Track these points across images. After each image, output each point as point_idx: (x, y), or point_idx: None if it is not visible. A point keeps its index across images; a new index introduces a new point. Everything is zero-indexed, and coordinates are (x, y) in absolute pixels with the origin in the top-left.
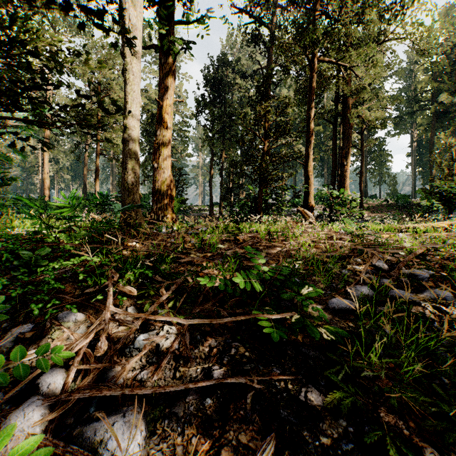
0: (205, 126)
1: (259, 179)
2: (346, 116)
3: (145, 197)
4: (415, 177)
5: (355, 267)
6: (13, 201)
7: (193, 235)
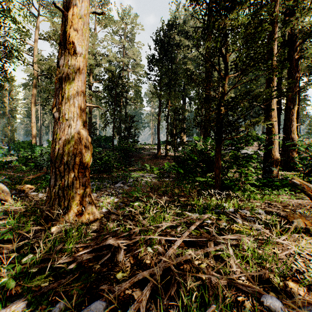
0: (153, 81)
1: (217, 130)
2: (293, 59)
3: (109, 138)
4: None
5: None
6: None
7: None
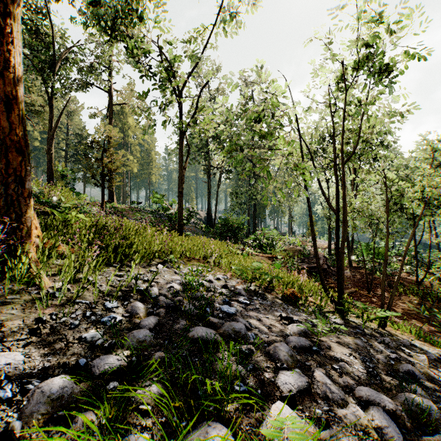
0: None
1: None
2: None
3: None
4: None
5: None
6: None
7: None
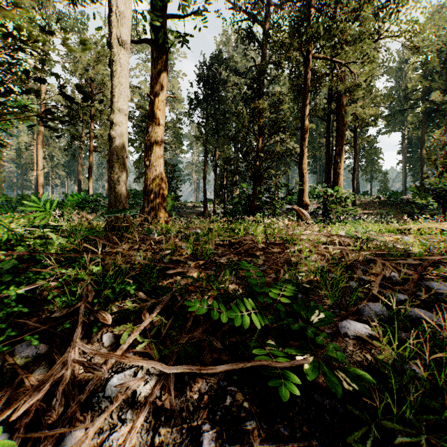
0: (199, 123)
1: (254, 177)
2: (340, 114)
3: (140, 193)
4: (405, 174)
5: (363, 278)
6: (5, 198)
7: (184, 240)
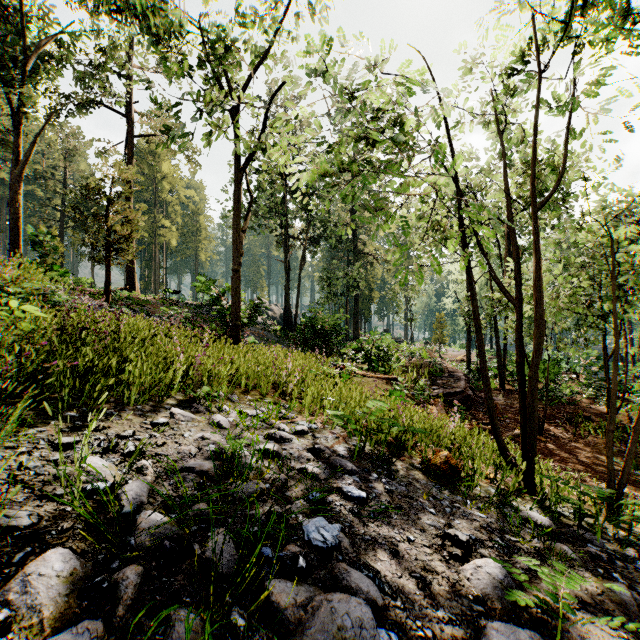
0: None
1: None
2: None
3: None
4: None
5: None
6: None
7: None
